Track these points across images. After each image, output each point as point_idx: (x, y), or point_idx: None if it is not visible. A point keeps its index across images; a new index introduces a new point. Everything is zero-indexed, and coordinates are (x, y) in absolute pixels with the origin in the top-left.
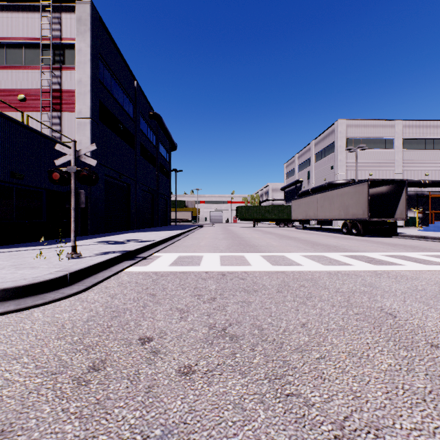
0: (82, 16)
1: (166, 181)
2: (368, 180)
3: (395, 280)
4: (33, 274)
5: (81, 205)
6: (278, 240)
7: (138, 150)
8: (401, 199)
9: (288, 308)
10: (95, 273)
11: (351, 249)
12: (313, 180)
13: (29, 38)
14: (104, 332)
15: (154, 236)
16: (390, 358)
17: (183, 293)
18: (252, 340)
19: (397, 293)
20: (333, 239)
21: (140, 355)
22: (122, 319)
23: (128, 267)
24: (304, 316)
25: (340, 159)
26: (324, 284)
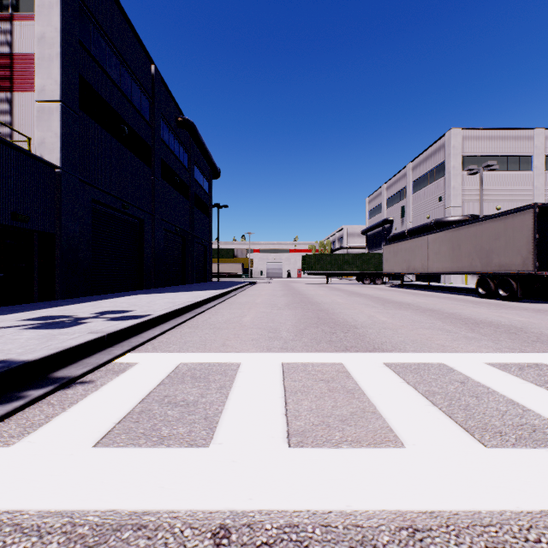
0: None
1: (205, 219)
2: (534, 205)
3: None
4: None
5: None
6: (384, 311)
7: (157, 170)
8: None
9: None
10: None
11: None
12: (410, 218)
13: None
14: None
15: (162, 303)
16: None
17: None
18: None
19: None
20: (480, 308)
21: None
22: None
23: None
24: None
25: (454, 185)
26: None
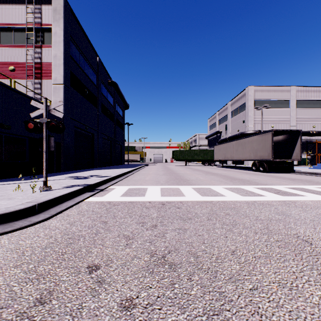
0: (57, 7)
1: (121, 131)
2: (272, 130)
3: (302, 209)
4: (7, 205)
5: (51, 149)
6: (204, 176)
7: (100, 109)
8: (296, 144)
9: (218, 235)
10: (60, 203)
11: (261, 183)
12: (230, 131)
13: (17, 24)
14: (58, 259)
15: (111, 173)
16: (318, 289)
17: (130, 221)
18: (189, 269)
19: (307, 221)
20: (246, 175)
21: (86, 285)
22: (76, 246)
23: (88, 197)
24: (232, 243)
25: (250, 115)
26: (245, 212)
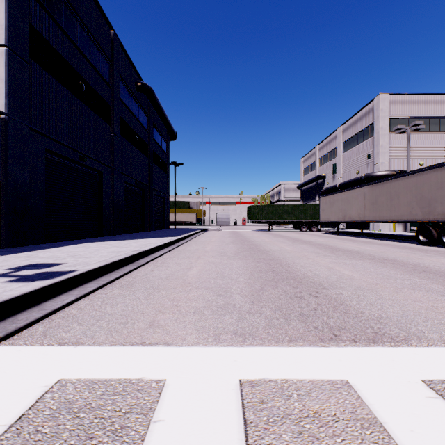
0: None
1: (163, 175)
2: None
3: None
4: None
5: None
6: (340, 261)
7: (117, 127)
8: None
9: None
10: None
11: None
12: (341, 174)
13: None
14: None
15: (105, 253)
16: None
17: None
18: None
19: None
20: (437, 257)
21: None
22: None
23: None
24: None
25: (382, 144)
26: None
